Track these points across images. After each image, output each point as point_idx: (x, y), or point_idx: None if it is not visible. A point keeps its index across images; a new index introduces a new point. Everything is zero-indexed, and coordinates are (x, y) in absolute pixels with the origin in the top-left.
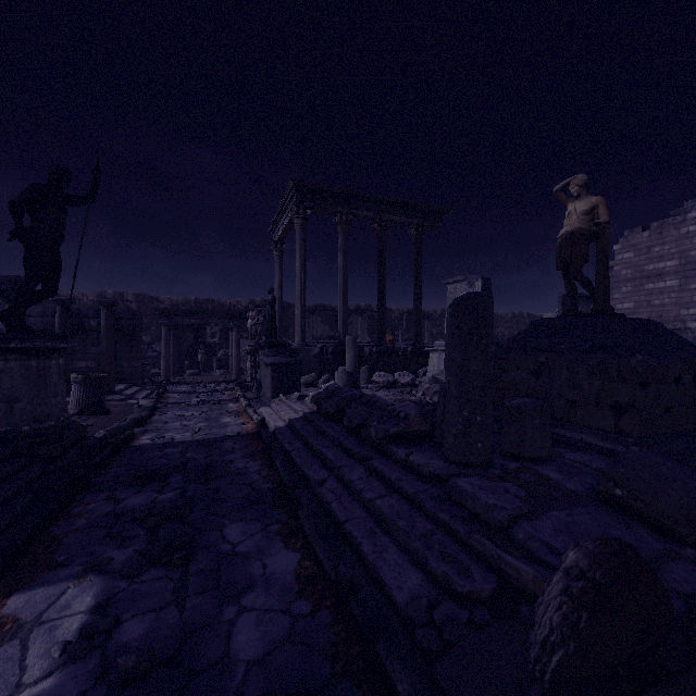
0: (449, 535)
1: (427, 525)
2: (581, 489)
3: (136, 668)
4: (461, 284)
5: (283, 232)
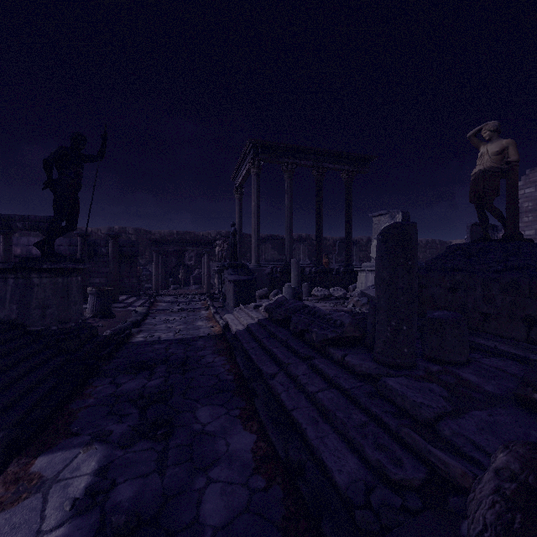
0: (381, 427)
1: (362, 417)
2: (499, 392)
3: (126, 526)
4: (384, 217)
5: (242, 179)
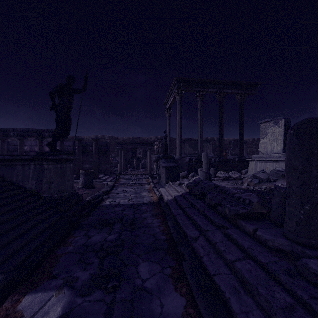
0: (312, 315)
1: (286, 298)
2: None
3: None
4: (269, 123)
5: (170, 103)
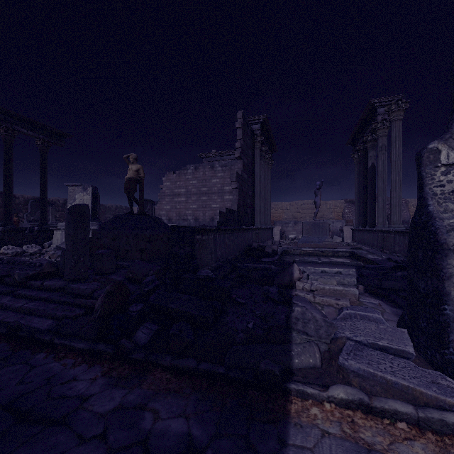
0: (66, 304)
1: (56, 305)
2: (122, 279)
3: None
4: (78, 187)
5: None
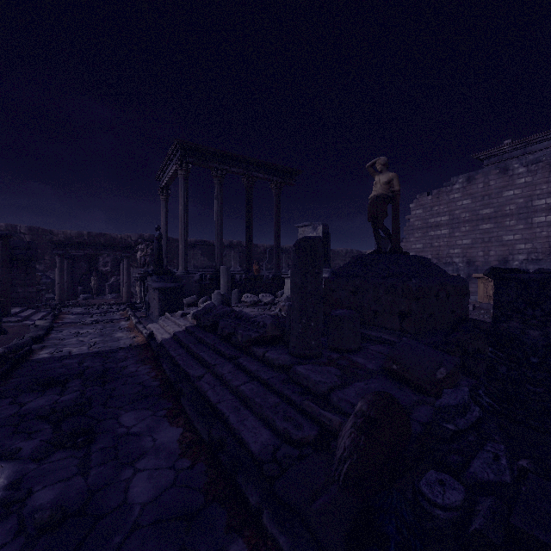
0: (290, 404)
1: (276, 399)
2: (376, 368)
3: (51, 519)
4: (308, 228)
5: (168, 180)
